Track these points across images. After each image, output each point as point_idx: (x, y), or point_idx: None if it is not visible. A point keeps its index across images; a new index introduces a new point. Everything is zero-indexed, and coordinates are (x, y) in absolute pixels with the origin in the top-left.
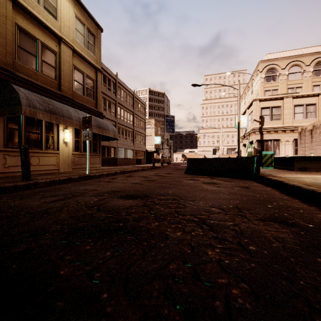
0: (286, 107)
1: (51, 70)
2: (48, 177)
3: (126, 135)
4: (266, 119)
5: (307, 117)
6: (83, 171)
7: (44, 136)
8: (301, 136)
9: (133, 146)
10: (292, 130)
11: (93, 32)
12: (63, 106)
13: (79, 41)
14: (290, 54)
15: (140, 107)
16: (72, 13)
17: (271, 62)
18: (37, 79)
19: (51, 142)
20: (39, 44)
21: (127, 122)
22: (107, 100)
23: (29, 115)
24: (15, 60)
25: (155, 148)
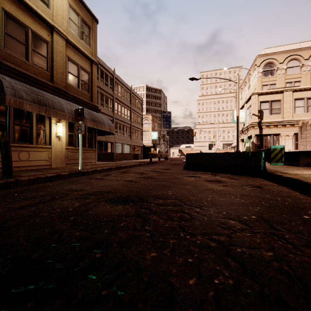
0: (286, 101)
1: (43, 61)
2: (34, 174)
3: (123, 130)
4: (265, 113)
5: (308, 110)
6: (76, 167)
7: (35, 130)
8: (302, 130)
9: (130, 141)
10: (292, 124)
11: (88, 23)
12: (54, 98)
13: (73, 31)
14: (288, 48)
15: (137, 103)
16: (65, 2)
17: (269, 57)
18: (27, 70)
19: (42, 136)
20: (29, 32)
21: (124, 117)
22: (104, 95)
23: (14, 105)
24: (2, 48)
25: (152, 143)
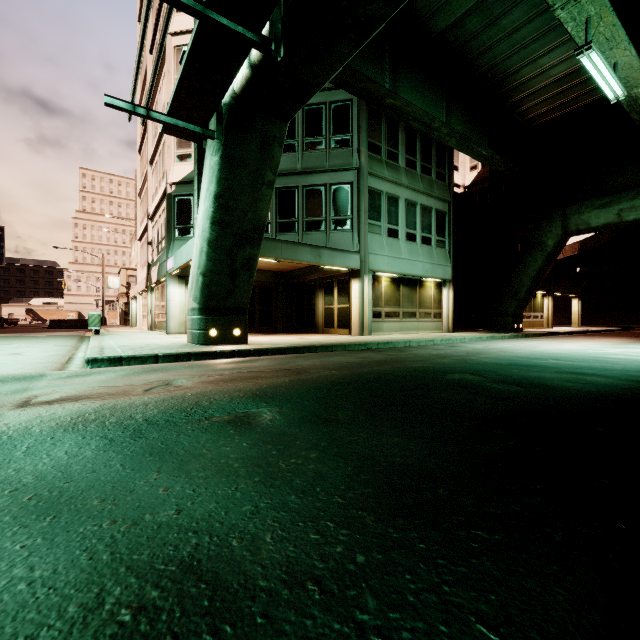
0: None
1: None
2: None
3: None
4: (133, 285)
5: None
6: None
7: None
8: None
9: None
10: None
11: None
12: None
13: None
14: None
15: None
16: None
17: None
18: None
19: None
20: None
21: None
22: None
23: None
24: None
25: None
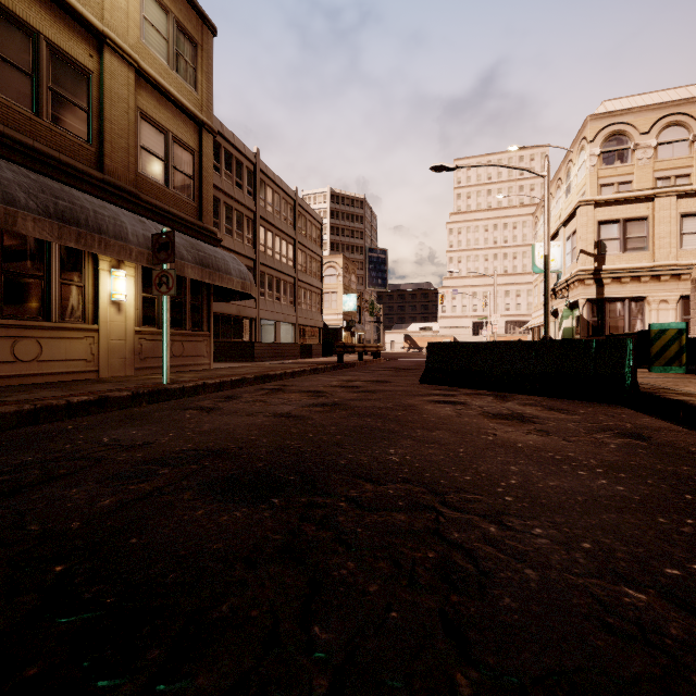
0: (660, 219)
1: (78, 118)
2: (41, 396)
3: (279, 290)
4: (611, 248)
5: None
6: (159, 376)
7: (57, 286)
8: None
9: (294, 316)
10: (675, 275)
11: (192, 34)
12: (103, 207)
13: (154, 50)
14: (659, 99)
15: (310, 228)
16: None
17: (616, 119)
18: (35, 137)
19: (76, 302)
20: (41, 45)
21: (281, 262)
22: (235, 210)
23: None
24: None
25: (344, 321)
